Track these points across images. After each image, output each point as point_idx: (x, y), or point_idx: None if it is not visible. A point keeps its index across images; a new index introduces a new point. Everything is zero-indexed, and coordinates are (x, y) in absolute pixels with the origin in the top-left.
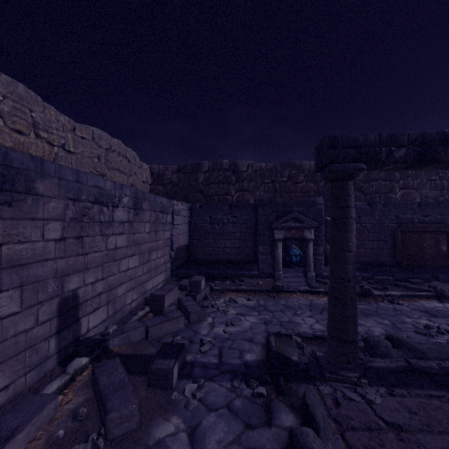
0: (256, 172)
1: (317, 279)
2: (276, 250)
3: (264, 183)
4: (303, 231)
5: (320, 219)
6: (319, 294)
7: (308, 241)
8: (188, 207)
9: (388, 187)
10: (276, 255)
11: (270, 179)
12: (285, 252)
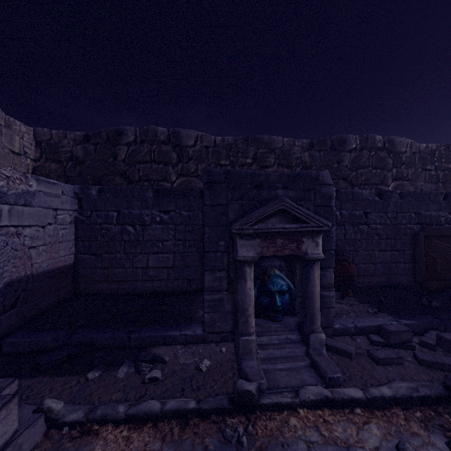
0: (208, 148)
1: (326, 343)
2: (242, 286)
3: (219, 165)
4: (300, 242)
5: (327, 216)
6: (353, 408)
7: (310, 263)
8: (73, 192)
9: (379, 177)
10: (240, 298)
11: (228, 160)
12: (259, 284)
